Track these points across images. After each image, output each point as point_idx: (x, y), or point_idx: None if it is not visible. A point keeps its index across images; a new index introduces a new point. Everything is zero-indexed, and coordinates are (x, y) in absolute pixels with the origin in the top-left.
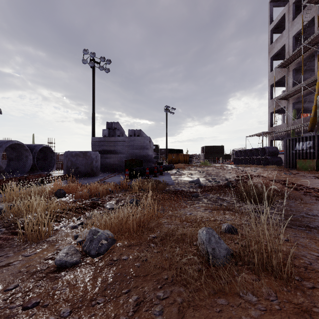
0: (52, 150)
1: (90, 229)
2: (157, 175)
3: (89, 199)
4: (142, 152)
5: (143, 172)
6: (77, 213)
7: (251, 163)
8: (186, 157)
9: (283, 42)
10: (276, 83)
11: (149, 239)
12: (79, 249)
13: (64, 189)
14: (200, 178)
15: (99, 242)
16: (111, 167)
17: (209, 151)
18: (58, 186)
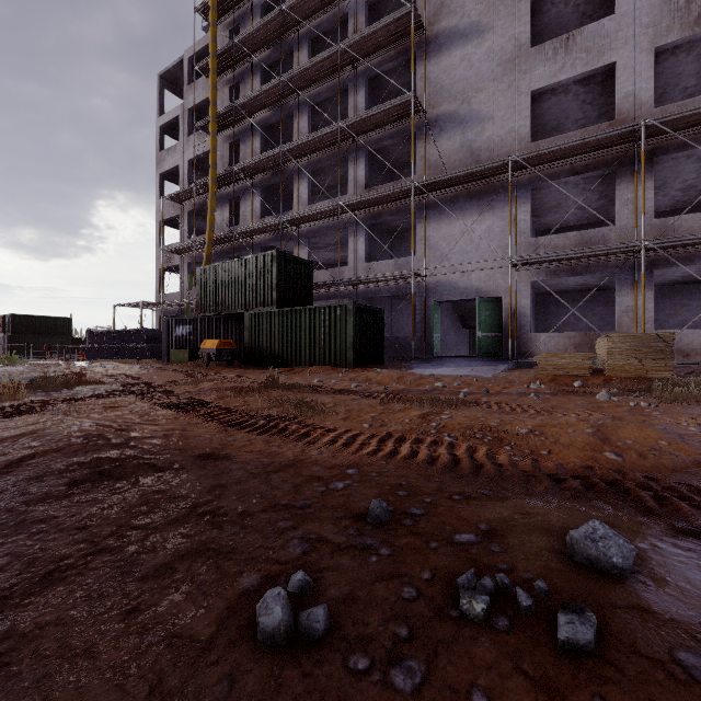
0: None
1: None
2: None
3: None
4: None
5: None
6: None
7: (121, 356)
8: None
9: (178, 161)
10: (171, 222)
11: None
12: None
13: None
14: None
15: None
16: None
17: (27, 328)
18: None
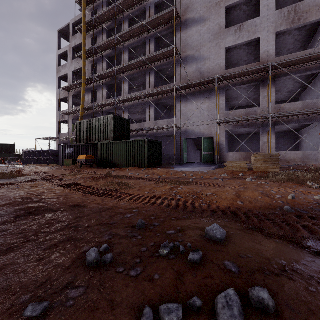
0: None
1: None
2: None
3: None
4: None
5: None
6: None
7: (39, 163)
8: None
9: (67, 71)
10: (64, 100)
11: None
12: None
13: None
14: None
15: None
16: None
17: None
18: None
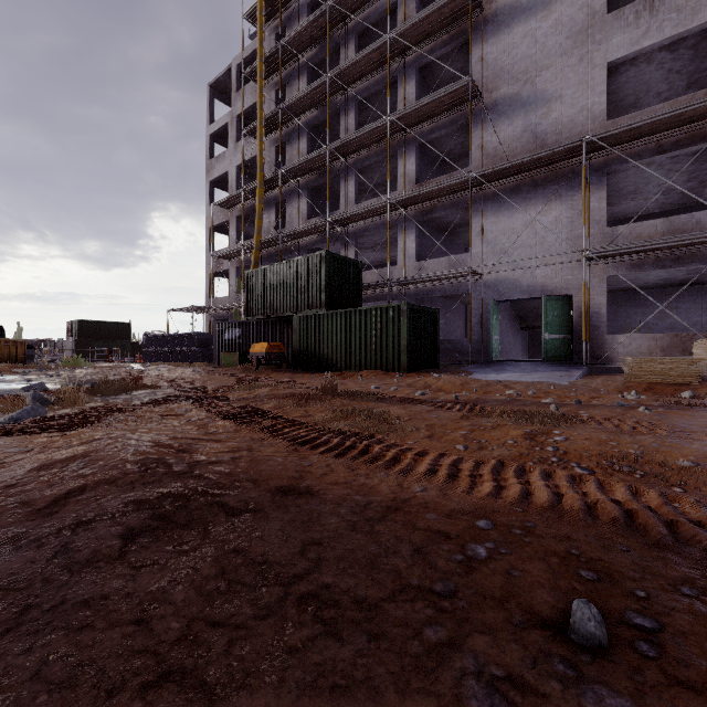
0: None
1: None
2: None
3: None
4: None
5: None
6: None
7: (175, 359)
8: (17, 347)
9: (226, 167)
10: (220, 228)
11: None
12: None
13: None
14: (49, 384)
15: None
16: None
17: (92, 333)
18: None
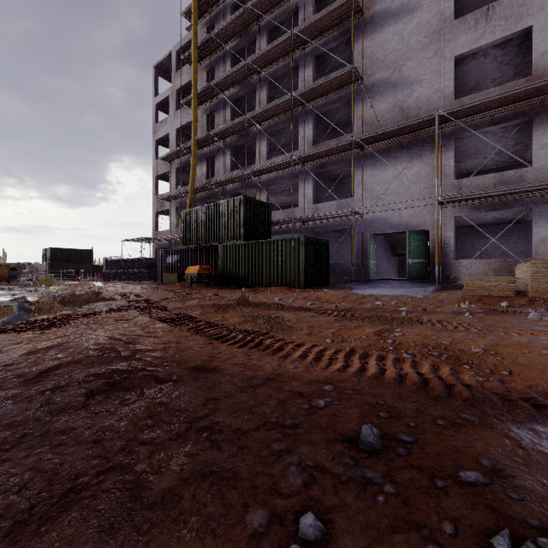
0: None
1: None
2: None
3: None
4: None
5: None
6: None
7: (128, 278)
8: (3, 269)
9: (168, 130)
10: (163, 177)
11: None
12: None
13: None
14: (29, 297)
15: None
16: None
17: (62, 258)
18: None
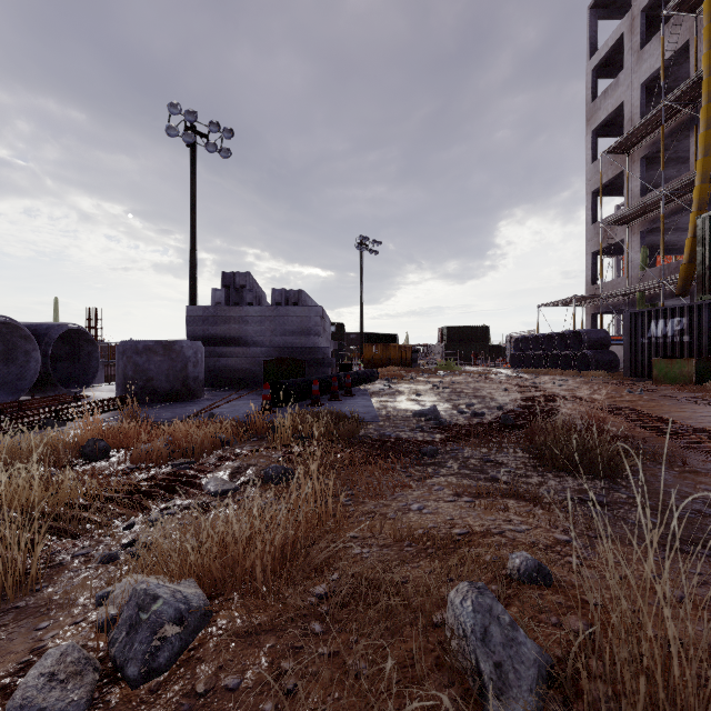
0: (91, 338)
1: (134, 587)
2: (340, 396)
3: (168, 464)
4: (304, 342)
5: (305, 389)
6: (129, 508)
7: (551, 365)
8: (406, 351)
9: (620, 97)
10: (605, 189)
11: (307, 610)
12: (100, 650)
13: (107, 437)
14: (439, 404)
15: (156, 634)
16: (232, 376)
17: (456, 337)
18: (93, 430)
